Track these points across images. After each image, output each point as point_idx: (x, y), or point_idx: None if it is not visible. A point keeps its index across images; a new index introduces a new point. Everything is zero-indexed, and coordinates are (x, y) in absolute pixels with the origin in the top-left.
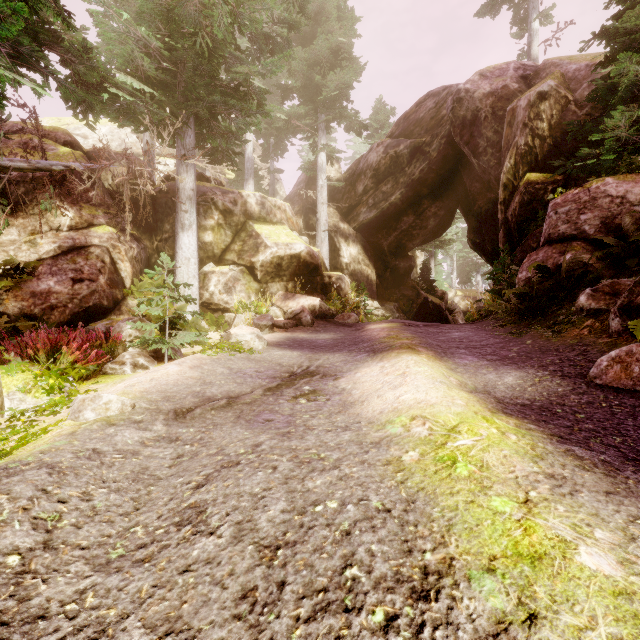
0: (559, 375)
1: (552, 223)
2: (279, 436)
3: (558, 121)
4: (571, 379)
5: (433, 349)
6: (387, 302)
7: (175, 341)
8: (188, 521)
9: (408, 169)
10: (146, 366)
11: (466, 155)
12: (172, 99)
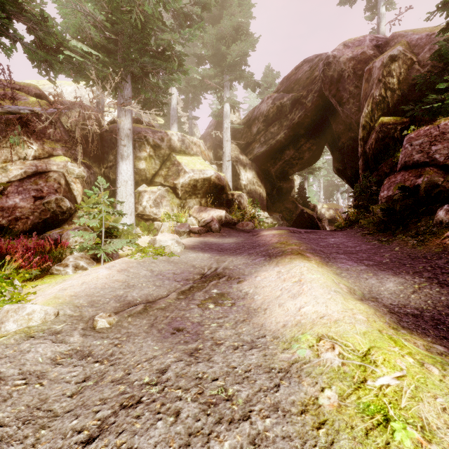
0: (436, 282)
1: (408, 153)
2: (186, 355)
3: (405, 77)
4: (448, 287)
5: (318, 254)
6: (274, 213)
7: (109, 247)
8: None
9: (290, 115)
10: (85, 267)
11: (332, 105)
12: (113, 60)
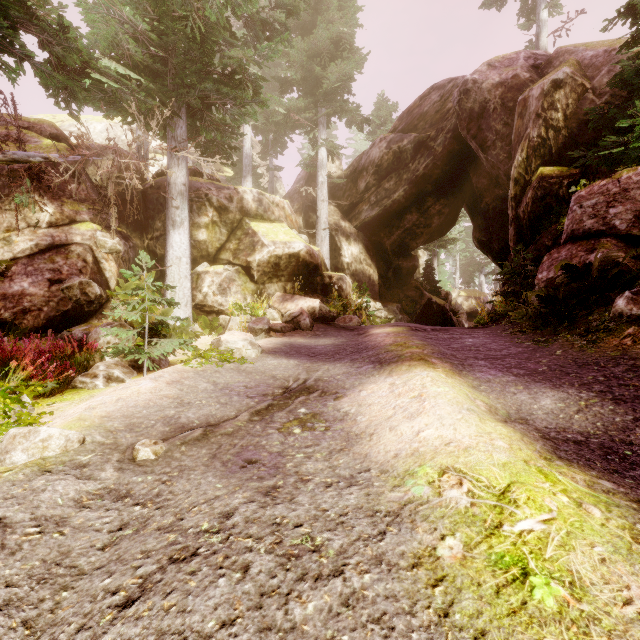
0: (609, 398)
1: (576, 218)
2: (260, 495)
3: (574, 111)
4: (627, 404)
5: (448, 360)
6: (390, 303)
7: (155, 350)
8: None
9: (412, 165)
10: (122, 379)
11: (472, 150)
12: (161, 87)
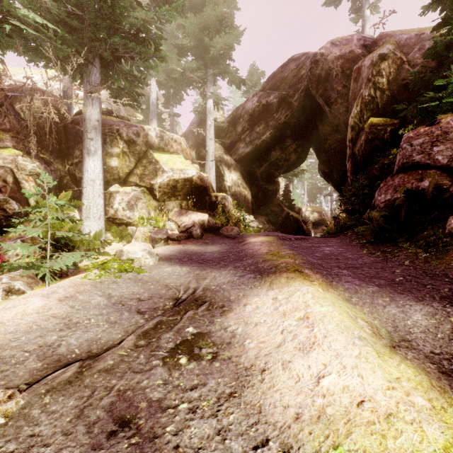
0: None
1: (407, 154)
2: None
3: (395, 77)
4: None
5: (318, 270)
6: (260, 216)
7: (55, 264)
8: None
9: (276, 115)
10: (23, 291)
11: (319, 106)
12: (76, 38)
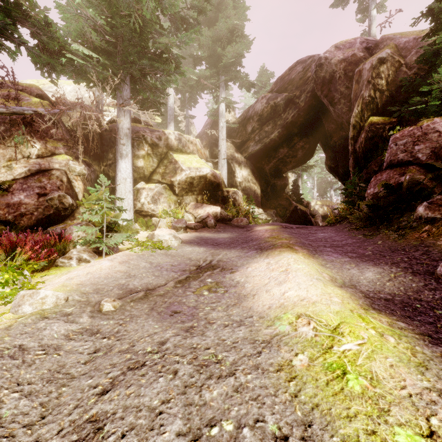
0: (410, 272)
1: (393, 152)
2: (183, 331)
3: (393, 79)
4: (421, 275)
5: (306, 248)
6: (268, 209)
7: (110, 241)
8: (84, 441)
9: (283, 115)
10: (88, 260)
11: (325, 105)
12: (113, 62)
